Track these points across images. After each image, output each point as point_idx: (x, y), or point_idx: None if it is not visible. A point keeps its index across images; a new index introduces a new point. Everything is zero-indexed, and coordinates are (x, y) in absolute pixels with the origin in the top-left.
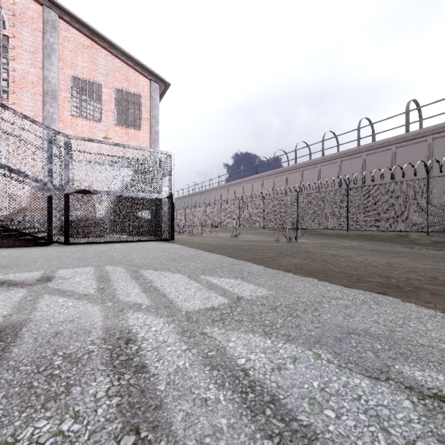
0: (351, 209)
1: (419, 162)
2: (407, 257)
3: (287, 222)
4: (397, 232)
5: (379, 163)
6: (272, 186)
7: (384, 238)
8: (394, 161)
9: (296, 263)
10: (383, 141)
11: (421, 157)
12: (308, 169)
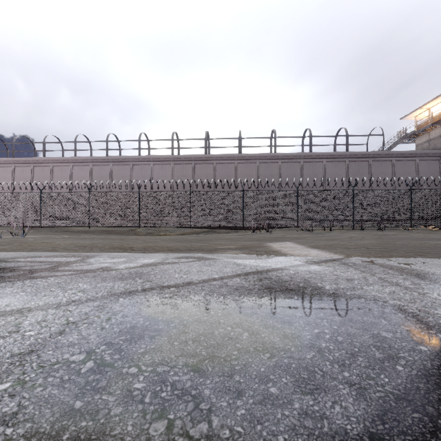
0: (92, 209)
1: (146, 178)
2: (92, 240)
3: (28, 220)
4: (131, 227)
5: (122, 173)
6: (11, 177)
7: (120, 232)
8: (132, 174)
9: (2, 248)
10: (125, 157)
11: (147, 175)
12: (59, 166)
